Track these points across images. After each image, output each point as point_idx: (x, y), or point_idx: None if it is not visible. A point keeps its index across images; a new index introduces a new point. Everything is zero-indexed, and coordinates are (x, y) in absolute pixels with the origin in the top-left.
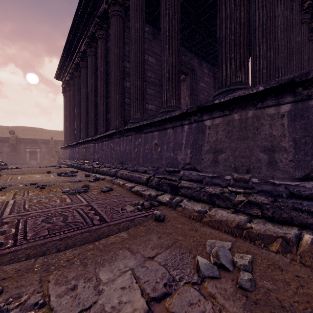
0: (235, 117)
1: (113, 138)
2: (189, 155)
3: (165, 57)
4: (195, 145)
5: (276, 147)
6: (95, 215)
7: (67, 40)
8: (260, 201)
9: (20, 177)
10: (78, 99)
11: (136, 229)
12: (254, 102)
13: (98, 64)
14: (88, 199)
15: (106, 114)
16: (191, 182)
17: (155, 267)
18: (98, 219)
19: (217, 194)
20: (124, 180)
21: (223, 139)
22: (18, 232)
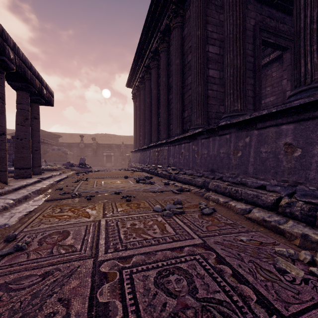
0: None
1: (197, 139)
2: None
3: None
4: None
5: None
6: (240, 284)
7: (138, 44)
8: None
9: (104, 182)
10: (148, 101)
11: None
12: None
13: (173, 57)
14: (195, 229)
15: (182, 112)
16: None
17: None
18: (255, 299)
19: None
20: (222, 196)
21: None
22: (128, 315)
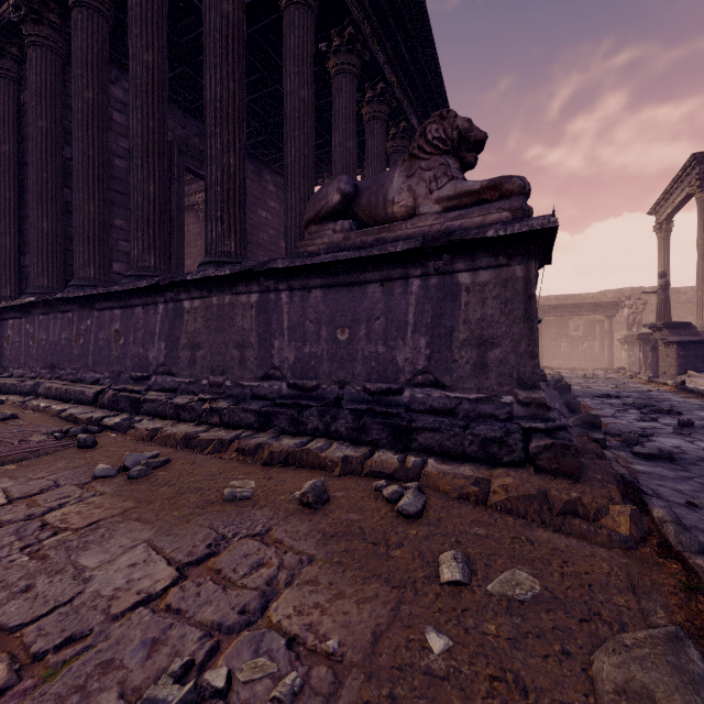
0: (214, 301)
1: (33, 314)
2: (163, 352)
3: (136, 181)
4: (171, 336)
5: (246, 343)
6: None
7: None
8: (220, 407)
9: None
10: None
11: (37, 460)
12: (230, 285)
13: None
14: None
15: (18, 254)
16: (164, 392)
17: (41, 482)
18: None
19: (184, 405)
20: (52, 401)
21: (202, 330)
22: None
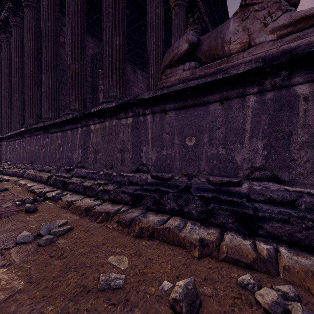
0: (107, 124)
1: (25, 137)
2: (80, 155)
3: (68, 63)
4: (84, 146)
5: (125, 148)
6: None
7: None
8: (108, 189)
9: None
10: None
11: None
12: (115, 114)
13: (12, 53)
14: None
15: (22, 110)
16: (80, 178)
17: None
18: None
19: (88, 187)
20: (29, 180)
21: (100, 142)
22: None
